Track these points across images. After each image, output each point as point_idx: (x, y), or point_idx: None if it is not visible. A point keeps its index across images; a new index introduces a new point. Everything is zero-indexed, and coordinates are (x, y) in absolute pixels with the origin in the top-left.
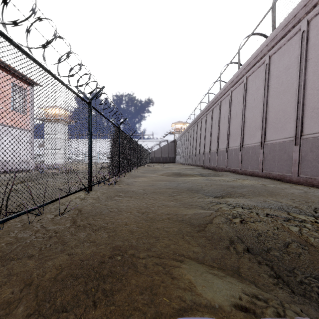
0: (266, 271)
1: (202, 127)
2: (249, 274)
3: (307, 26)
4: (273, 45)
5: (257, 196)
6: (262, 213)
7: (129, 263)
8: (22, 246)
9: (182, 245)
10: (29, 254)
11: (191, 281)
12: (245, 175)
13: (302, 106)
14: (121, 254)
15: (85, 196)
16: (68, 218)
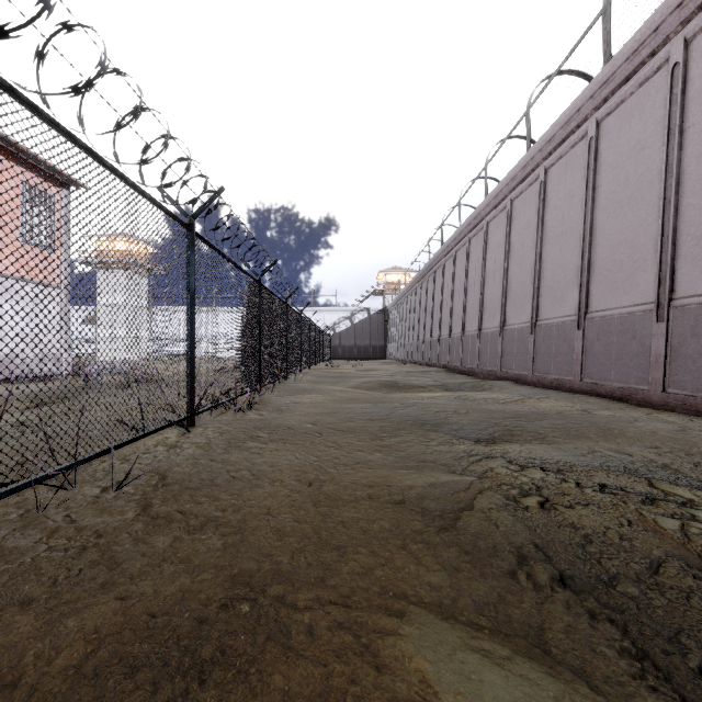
0: (611, 639)
1: (445, 281)
2: (570, 647)
3: (684, 51)
4: (606, 96)
5: (573, 438)
6: (589, 483)
7: (271, 622)
8: (11, 574)
9: (402, 568)
10: (24, 598)
11: (427, 679)
12: (542, 387)
13: (674, 233)
14: (251, 597)
15: (179, 439)
16: (133, 496)
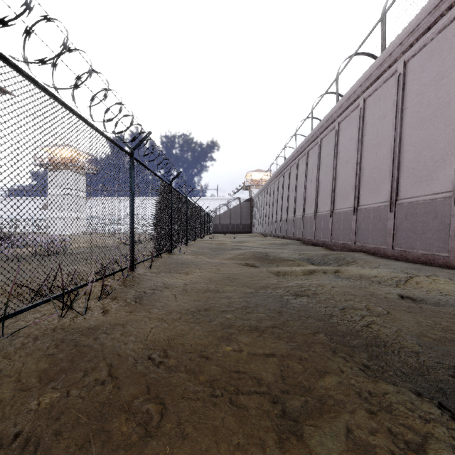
0: None
1: (298, 174)
2: None
3: None
4: None
5: None
6: None
7: None
8: None
9: None
10: None
11: None
12: (406, 261)
13: None
14: None
15: None
16: None
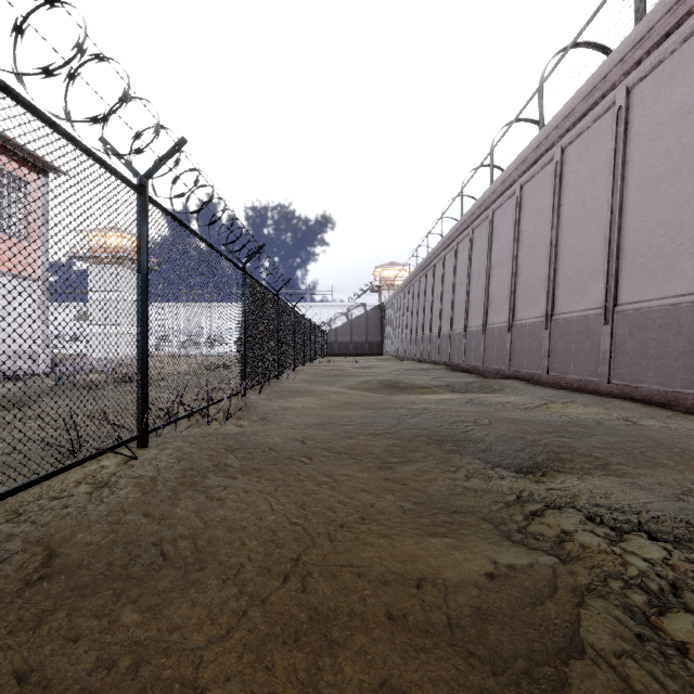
0: None
1: (445, 275)
2: None
3: None
4: (639, 58)
5: (646, 467)
6: None
7: None
8: None
9: None
10: None
11: None
12: (560, 388)
13: None
14: None
15: (117, 470)
16: None
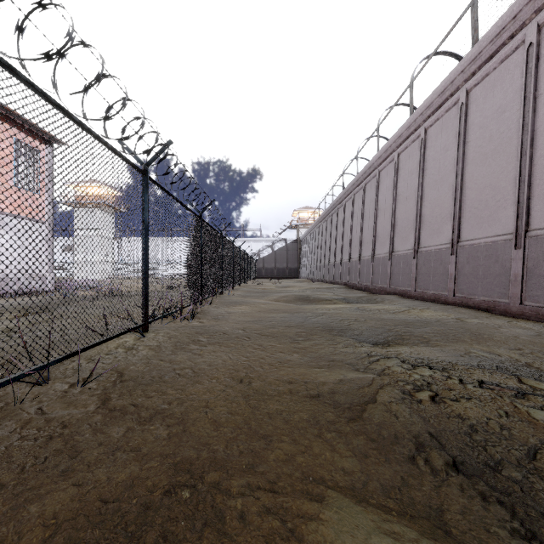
0: (502, 520)
1: (345, 217)
2: (468, 528)
3: (537, 34)
4: (474, 71)
5: (452, 342)
6: (470, 380)
7: (208, 508)
8: None
9: (319, 455)
10: None
11: None
12: (423, 300)
13: (529, 178)
14: (191, 483)
15: (135, 342)
16: (95, 391)
